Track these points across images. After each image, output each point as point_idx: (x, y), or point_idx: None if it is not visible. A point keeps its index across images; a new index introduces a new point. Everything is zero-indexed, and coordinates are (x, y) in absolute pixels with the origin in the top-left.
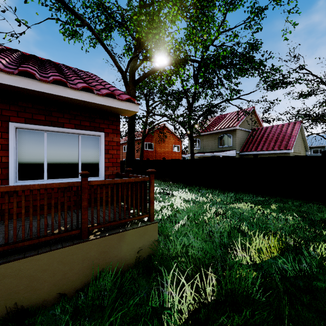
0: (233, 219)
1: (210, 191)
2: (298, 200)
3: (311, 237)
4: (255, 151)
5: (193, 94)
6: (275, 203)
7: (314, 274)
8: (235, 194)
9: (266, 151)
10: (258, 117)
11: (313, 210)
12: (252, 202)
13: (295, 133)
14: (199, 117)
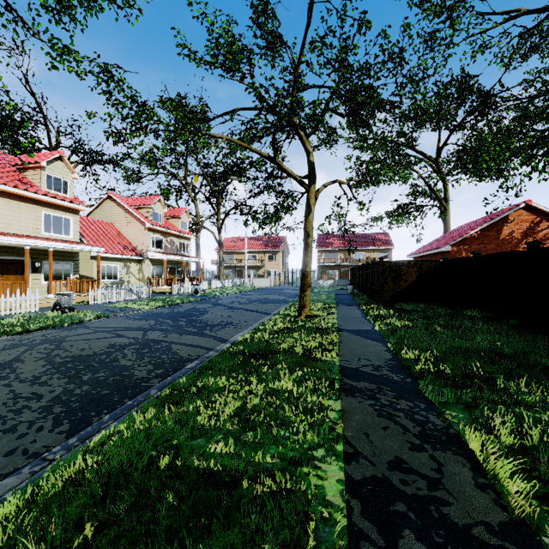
0: None
1: None
2: None
3: None
4: None
5: None
6: None
7: None
8: None
9: None
10: None
11: None
12: None
13: None
14: None
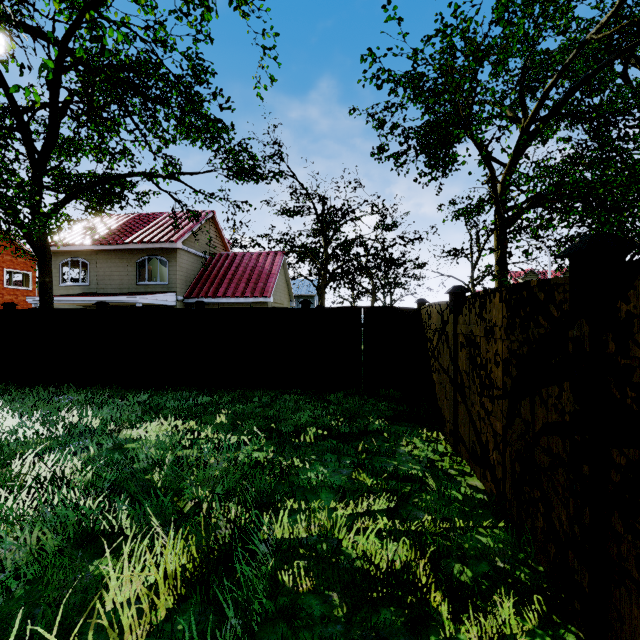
0: (93, 494)
1: (87, 396)
2: (271, 390)
3: (272, 486)
4: (214, 296)
5: (49, 130)
6: (230, 405)
7: (253, 636)
8: (152, 397)
9: (232, 298)
10: (222, 234)
11: (287, 410)
12: (181, 415)
13: (276, 270)
14: (70, 197)
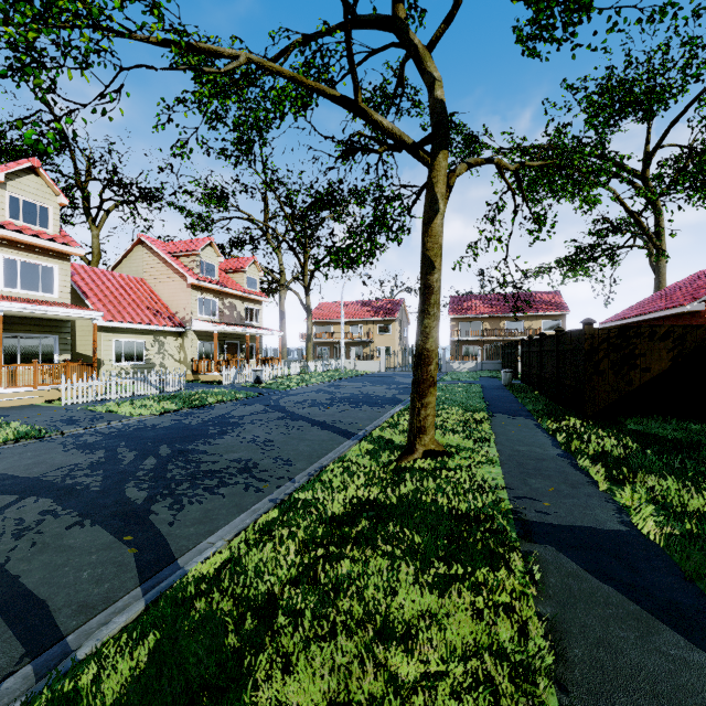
0: None
1: None
2: None
3: None
4: None
5: None
6: None
7: None
8: None
9: None
10: None
11: None
12: None
13: None
14: None
